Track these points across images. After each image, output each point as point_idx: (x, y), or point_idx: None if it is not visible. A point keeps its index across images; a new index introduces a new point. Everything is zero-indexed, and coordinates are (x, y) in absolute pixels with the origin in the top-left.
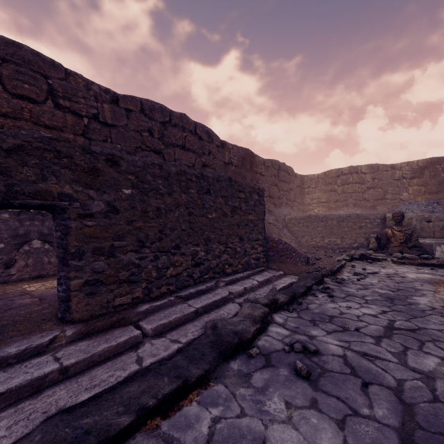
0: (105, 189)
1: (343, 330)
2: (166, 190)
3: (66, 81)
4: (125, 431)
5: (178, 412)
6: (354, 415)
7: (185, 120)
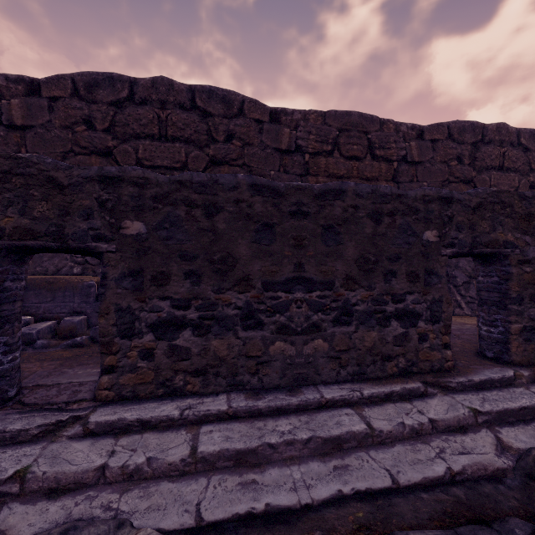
0: None
1: None
2: None
3: (380, 131)
4: None
5: None
6: None
7: (504, 131)
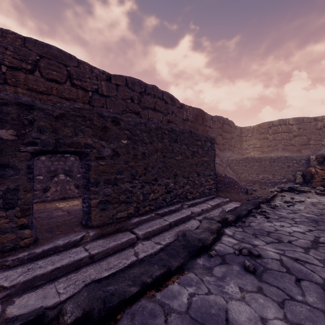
0: (111, 140)
1: (278, 242)
2: (148, 140)
3: (78, 68)
4: (134, 296)
5: (166, 288)
6: (291, 299)
7: (155, 90)
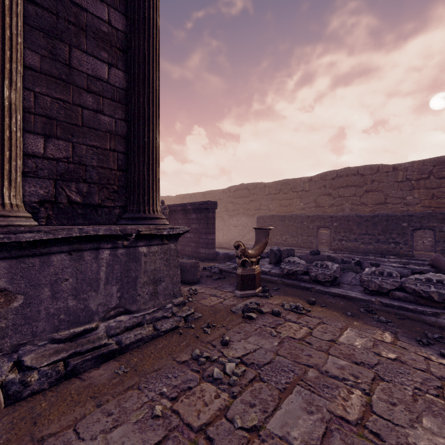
0: None
1: None
2: None
3: None
4: None
5: None
6: None
7: None
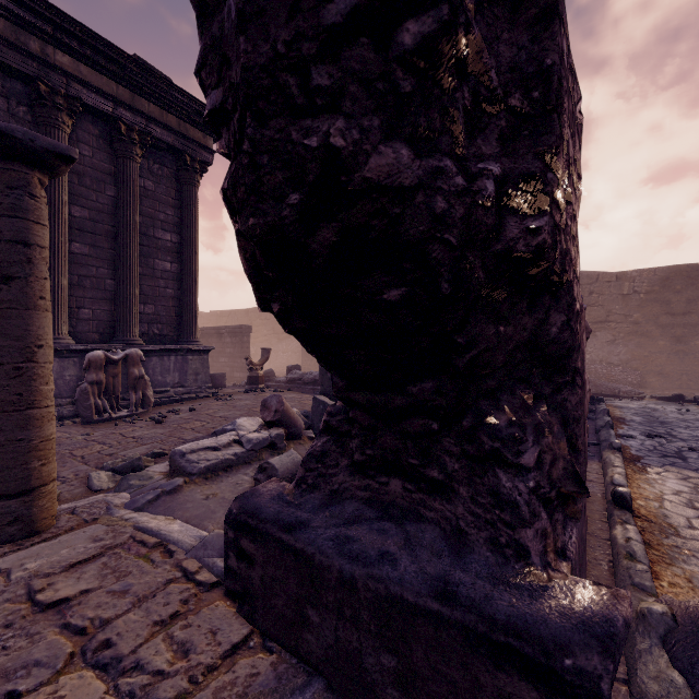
0: None
1: None
2: None
3: None
4: None
5: None
6: None
7: None
